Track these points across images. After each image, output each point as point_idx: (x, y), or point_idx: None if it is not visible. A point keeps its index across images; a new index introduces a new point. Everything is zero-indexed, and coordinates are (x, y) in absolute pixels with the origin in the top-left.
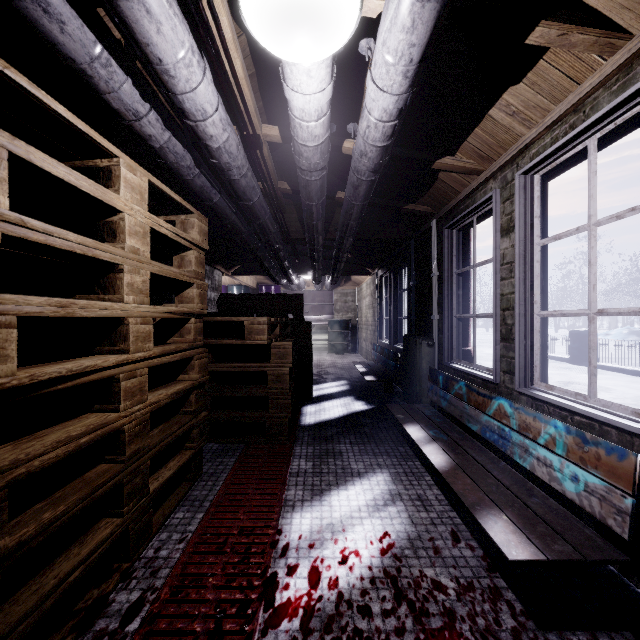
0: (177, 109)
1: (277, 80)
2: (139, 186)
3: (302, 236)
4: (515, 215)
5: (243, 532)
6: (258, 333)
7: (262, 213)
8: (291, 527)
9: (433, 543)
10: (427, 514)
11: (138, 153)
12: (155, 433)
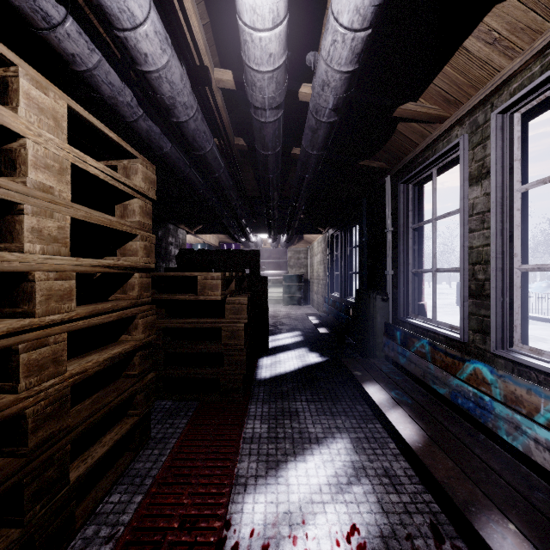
0: (97, 11)
1: (232, 33)
2: (52, 109)
3: (258, 194)
4: (490, 159)
5: (185, 525)
6: (211, 288)
7: (216, 166)
8: (242, 517)
9: (412, 544)
10: (398, 497)
11: (84, 99)
12: (85, 405)
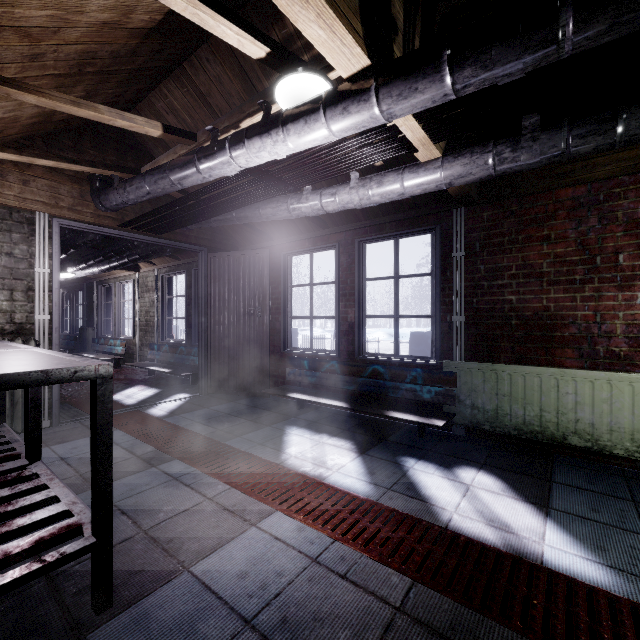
0: None
1: None
2: None
3: None
4: (116, 293)
5: None
6: None
7: None
8: None
9: None
10: None
11: None
12: None
